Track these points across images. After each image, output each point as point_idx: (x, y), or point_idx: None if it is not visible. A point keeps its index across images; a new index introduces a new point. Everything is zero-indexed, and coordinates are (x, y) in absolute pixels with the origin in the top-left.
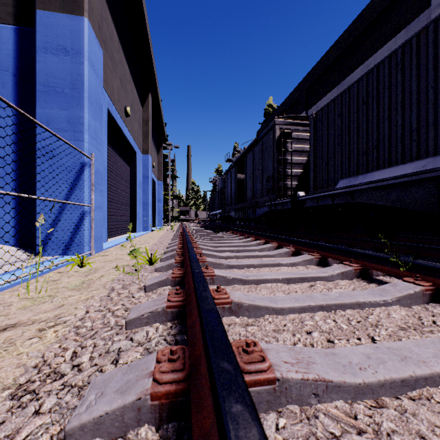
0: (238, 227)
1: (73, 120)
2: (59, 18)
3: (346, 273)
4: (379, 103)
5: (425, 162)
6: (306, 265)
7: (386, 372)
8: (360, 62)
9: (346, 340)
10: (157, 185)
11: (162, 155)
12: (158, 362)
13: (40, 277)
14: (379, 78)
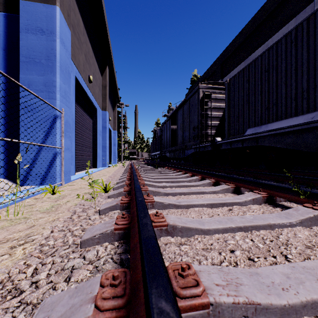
0: (171, 164)
1: (48, 83)
2: (37, 7)
3: (256, 199)
4: (277, 71)
5: (314, 115)
6: (224, 192)
7: (306, 293)
8: (261, 43)
9: (264, 258)
10: (113, 134)
11: (116, 112)
12: (101, 286)
13: (20, 202)
14: (278, 52)
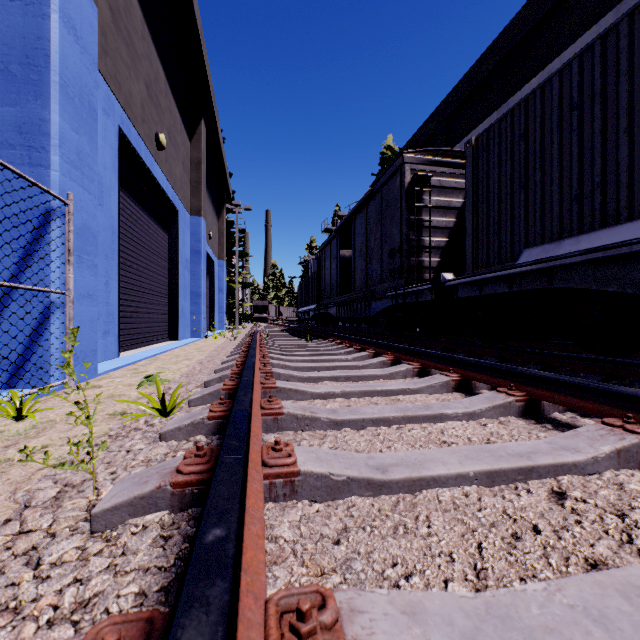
0: (341, 331)
1: (29, 126)
2: None
3: (628, 451)
4: (606, 104)
5: None
6: (499, 416)
7: None
8: (536, 69)
9: None
10: (218, 267)
11: (225, 221)
12: None
13: None
14: (607, 59)
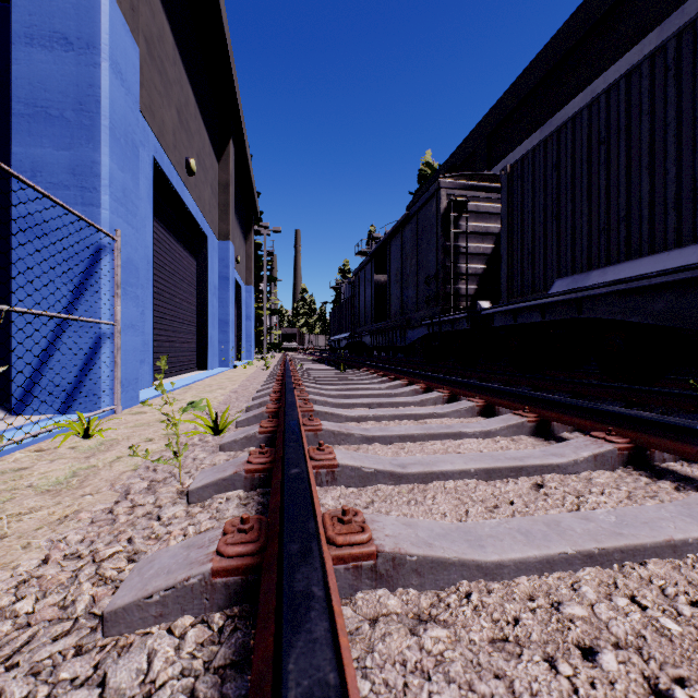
0: (376, 360)
1: (81, 168)
2: None
3: (603, 456)
4: (630, 141)
5: None
6: (512, 434)
7: None
8: (580, 86)
9: None
10: (245, 293)
11: (253, 244)
12: None
13: None
14: (631, 97)
